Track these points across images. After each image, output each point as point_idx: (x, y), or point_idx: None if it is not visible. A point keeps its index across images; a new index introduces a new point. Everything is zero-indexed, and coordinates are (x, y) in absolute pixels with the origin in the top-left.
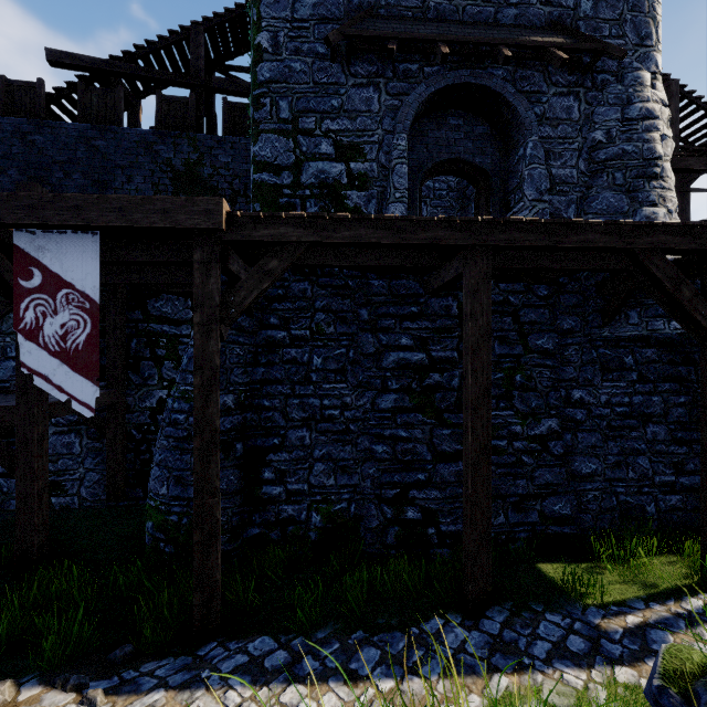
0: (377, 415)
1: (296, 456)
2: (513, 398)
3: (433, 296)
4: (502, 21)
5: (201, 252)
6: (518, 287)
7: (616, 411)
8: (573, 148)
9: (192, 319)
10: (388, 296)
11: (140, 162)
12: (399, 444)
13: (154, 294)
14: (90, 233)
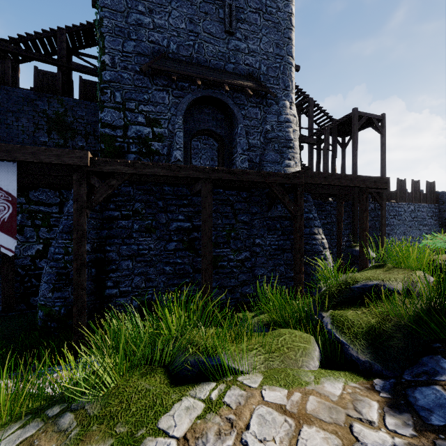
0: (166, 253)
1: (125, 274)
2: (230, 243)
3: (194, 196)
4: (227, 69)
5: (77, 175)
6: (234, 193)
7: (272, 248)
8: (258, 131)
9: (59, 203)
10: (172, 195)
11: (25, 110)
12: (177, 266)
13: (33, 188)
14: (11, 162)
